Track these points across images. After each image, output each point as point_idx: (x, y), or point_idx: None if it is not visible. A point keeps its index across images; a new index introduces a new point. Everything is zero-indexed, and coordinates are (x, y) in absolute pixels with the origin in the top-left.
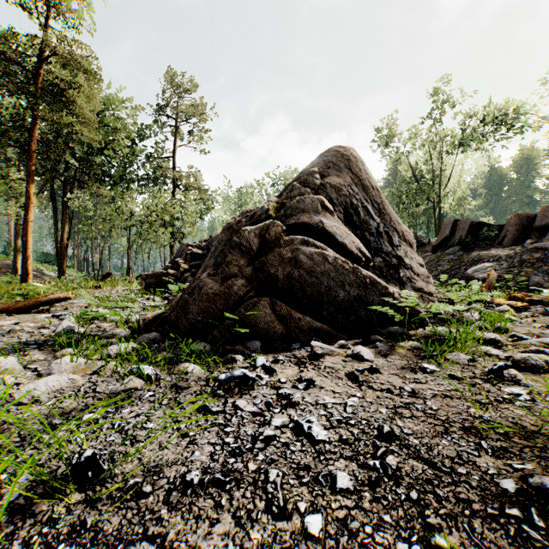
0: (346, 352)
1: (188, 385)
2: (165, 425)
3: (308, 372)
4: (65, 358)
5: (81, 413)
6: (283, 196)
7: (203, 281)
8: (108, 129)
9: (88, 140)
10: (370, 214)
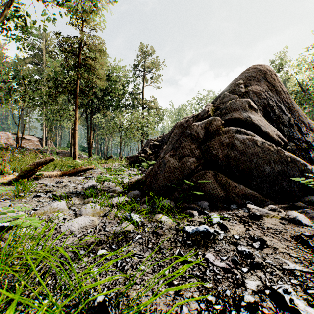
0: (279, 215)
1: (163, 232)
2: (153, 268)
3: (254, 231)
4: (89, 204)
5: (97, 247)
6: (217, 102)
7: (167, 159)
8: (110, 81)
9: (101, 87)
10: (282, 111)
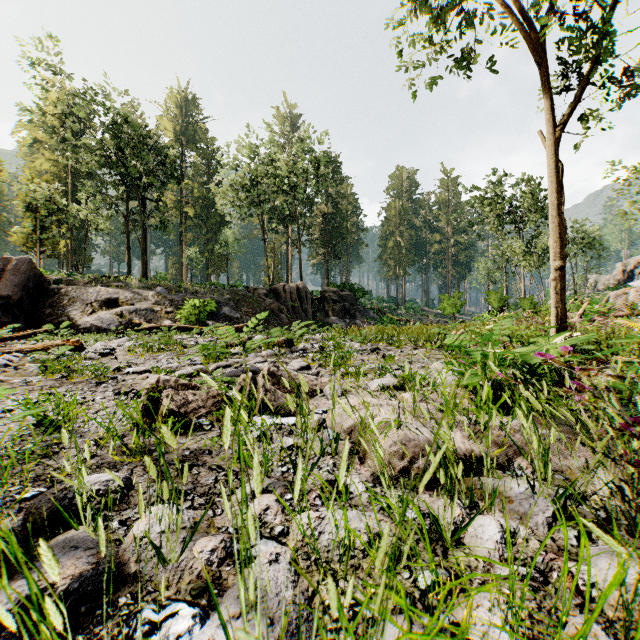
0: None
1: None
2: None
3: None
4: None
5: None
6: None
7: None
8: None
9: None
10: None
